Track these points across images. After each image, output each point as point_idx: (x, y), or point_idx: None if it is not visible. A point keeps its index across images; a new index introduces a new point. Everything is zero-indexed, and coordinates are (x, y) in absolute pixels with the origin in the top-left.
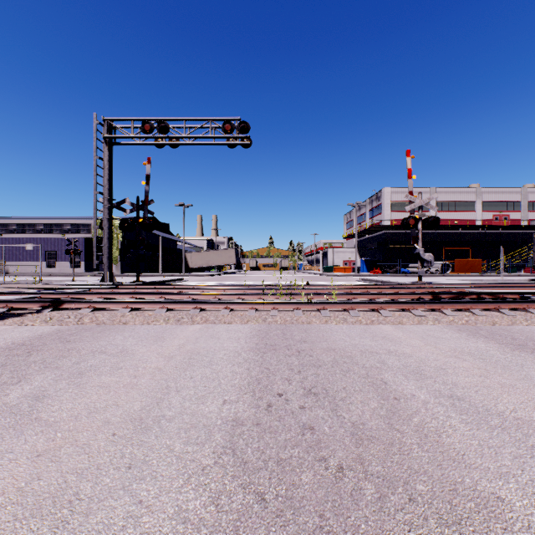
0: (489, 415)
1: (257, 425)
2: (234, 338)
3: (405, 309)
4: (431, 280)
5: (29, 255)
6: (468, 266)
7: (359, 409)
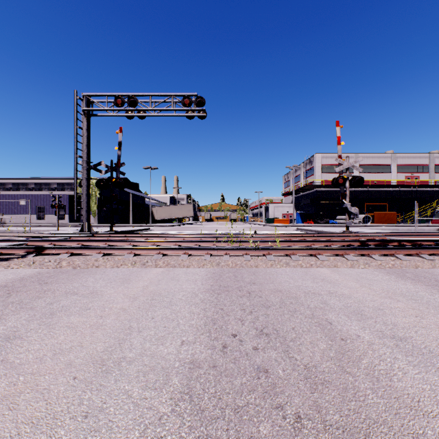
0: (434, 357)
1: (213, 368)
2: (192, 280)
3: (338, 254)
4: (356, 230)
5: (23, 209)
6: (385, 218)
7: (310, 350)
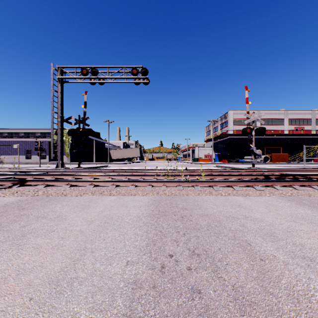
0: None
1: (153, 289)
2: (137, 206)
3: (249, 185)
4: (259, 166)
5: (15, 151)
6: (280, 158)
7: (235, 270)
